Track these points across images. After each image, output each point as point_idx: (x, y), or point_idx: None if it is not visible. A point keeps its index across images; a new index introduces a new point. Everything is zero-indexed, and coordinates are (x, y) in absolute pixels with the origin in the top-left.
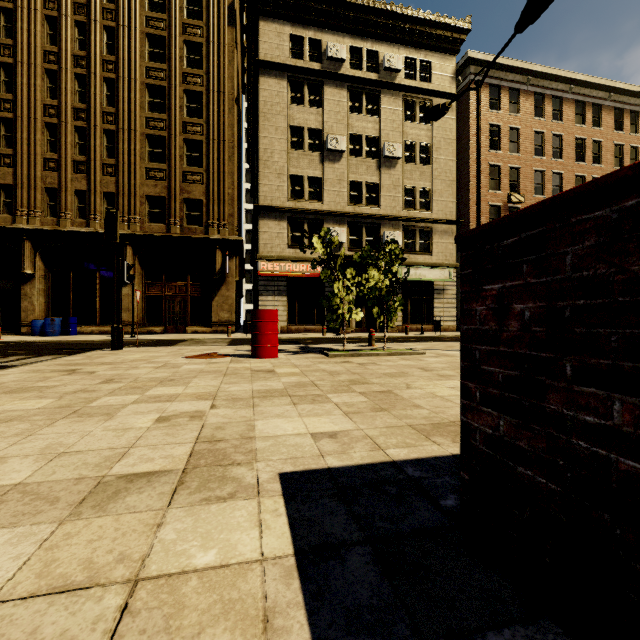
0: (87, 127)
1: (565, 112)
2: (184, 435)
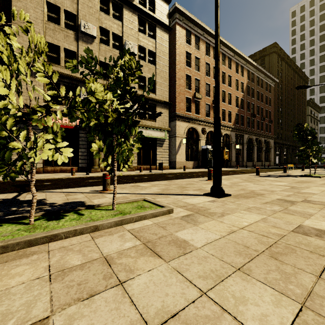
0: None
1: None
2: None
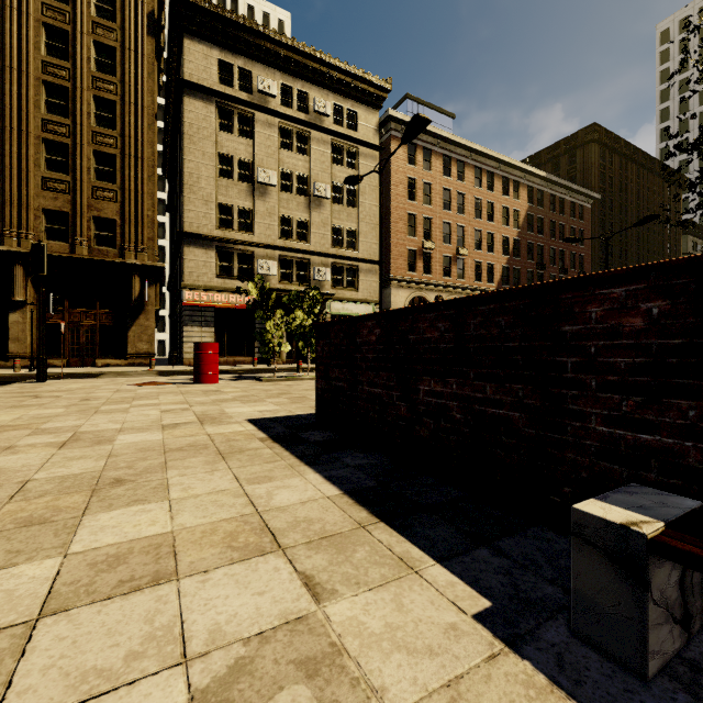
0: None
1: (467, 175)
2: (186, 414)
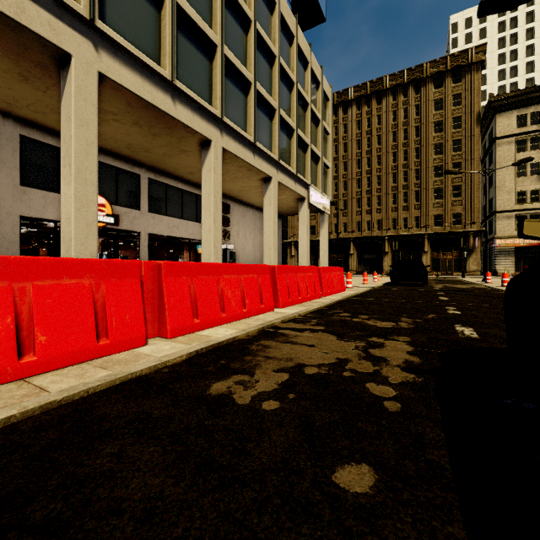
0: (407, 192)
1: None
2: None
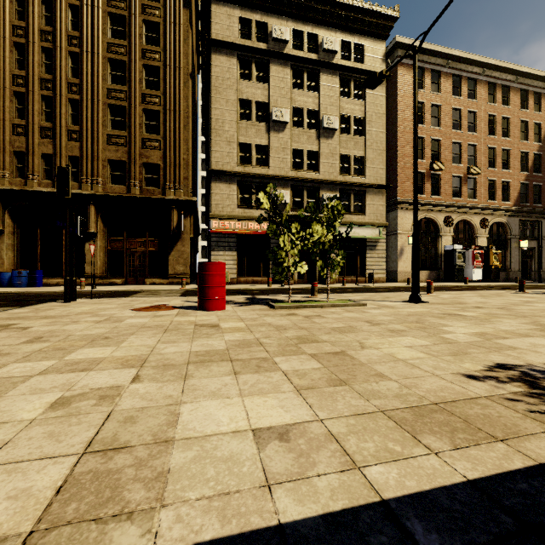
0: (53, 96)
1: (479, 92)
2: (73, 437)
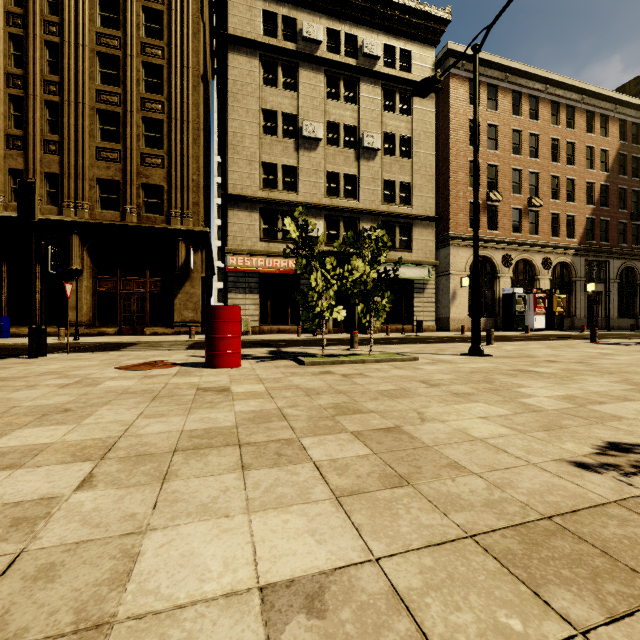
0: (24, 96)
1: (541, 112)
2: None
